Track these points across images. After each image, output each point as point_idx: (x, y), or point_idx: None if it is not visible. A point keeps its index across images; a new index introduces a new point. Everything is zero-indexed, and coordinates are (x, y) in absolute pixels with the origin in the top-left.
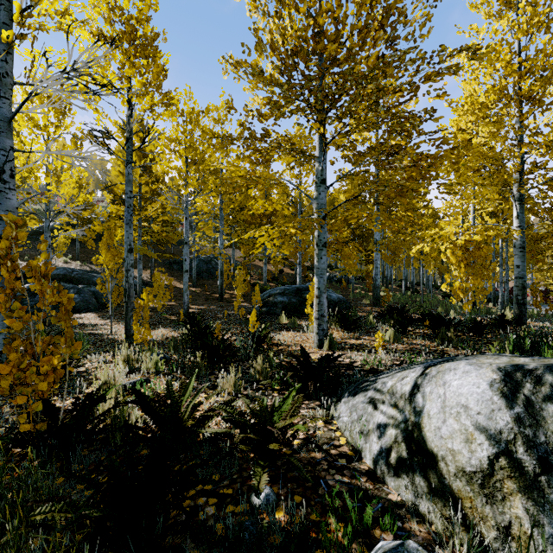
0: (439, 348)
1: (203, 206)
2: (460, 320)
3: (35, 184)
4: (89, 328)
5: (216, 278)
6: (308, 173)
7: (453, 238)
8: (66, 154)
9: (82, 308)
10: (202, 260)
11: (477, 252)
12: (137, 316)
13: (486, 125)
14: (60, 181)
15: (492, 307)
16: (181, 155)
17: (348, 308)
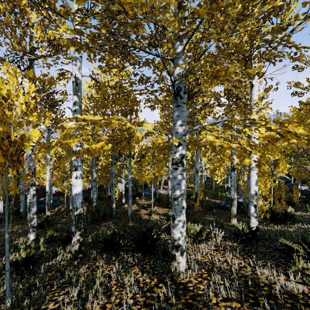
0: None
1: None
2: None
3: None
4: None
5: None
6: None
7: None
8: None
9: None
10: None
11: None
12: None
13: None
14: None
15: None
16: None
17: None
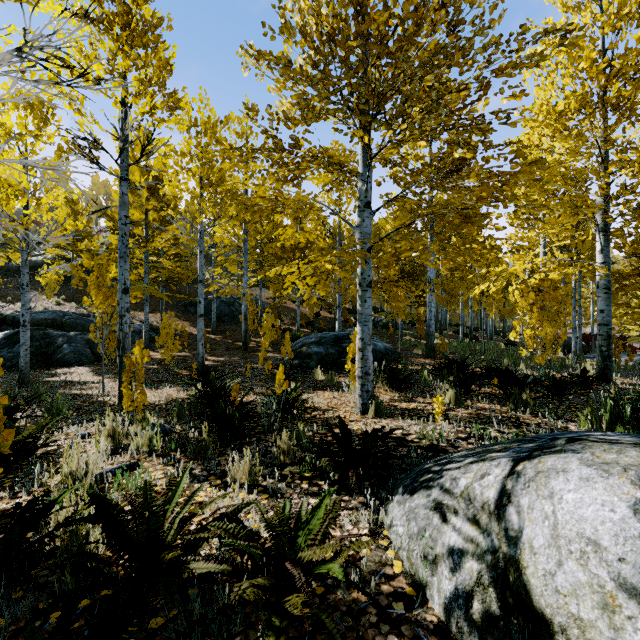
0: (513, 415)
1: (223, 236)
2: (536, 379)
3: (9, 207)
4: (77, 387)
5: (240, 323)
6: (349, 198)
7: (523, 276)
8: (29, 163)
9: (73, 360)
10: (224, 301)
11: (553, 294)
12: (128, 376)
13: (564, 139)
14: (40, 203)
15: (563, 356)
16: (194, 174)
17: (397, 359)
